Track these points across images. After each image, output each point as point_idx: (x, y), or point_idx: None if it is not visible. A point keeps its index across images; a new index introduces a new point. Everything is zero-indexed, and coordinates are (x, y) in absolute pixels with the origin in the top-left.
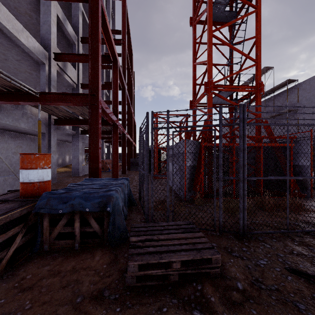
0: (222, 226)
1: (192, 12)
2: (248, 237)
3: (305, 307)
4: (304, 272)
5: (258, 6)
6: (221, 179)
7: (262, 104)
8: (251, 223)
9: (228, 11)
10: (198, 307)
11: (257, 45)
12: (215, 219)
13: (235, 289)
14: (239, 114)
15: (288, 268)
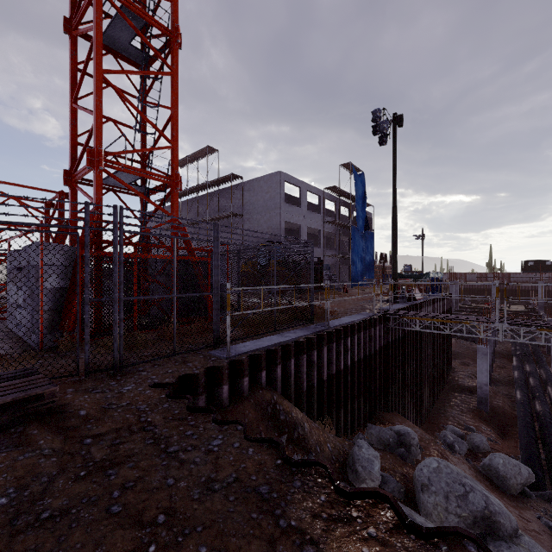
0: (89, 365)
1: (70, 9)
2: (125, 372)
3: (146, 406)
4: (165, 383)
5: (174, 69)
6: (87, 302)
7: (206, 198)
8: (140, 357)
9: (136, 48)
10: (11, 446)
11: (173, 122)
12: (78, 359)
13: (75, 417)
14: (114, 218)
15: (151, 385)
